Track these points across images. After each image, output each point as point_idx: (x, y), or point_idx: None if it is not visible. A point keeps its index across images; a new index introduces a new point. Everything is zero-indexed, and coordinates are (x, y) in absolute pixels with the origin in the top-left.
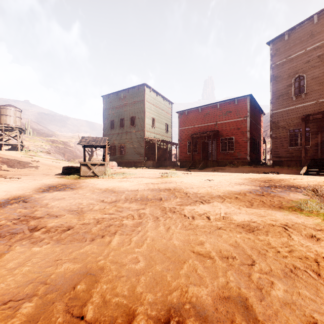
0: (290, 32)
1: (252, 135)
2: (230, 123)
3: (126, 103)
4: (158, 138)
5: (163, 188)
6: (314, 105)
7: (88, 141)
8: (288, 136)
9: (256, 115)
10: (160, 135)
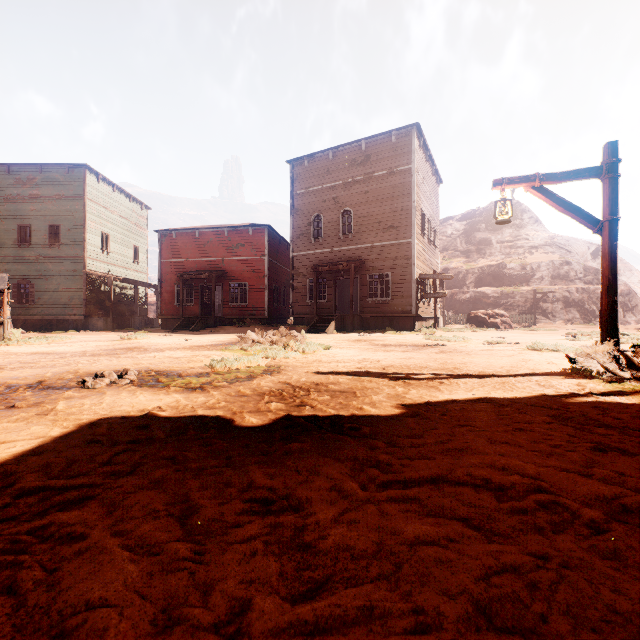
0: (310, 158)
1: (274, 281)
2: (243, 262)
3: (36, 193)
4: (116, 273)
5: (121, 347)
6: (330, 253)
7: None
8: (308, 288)
9: (282, 252)
10: (121, 268)
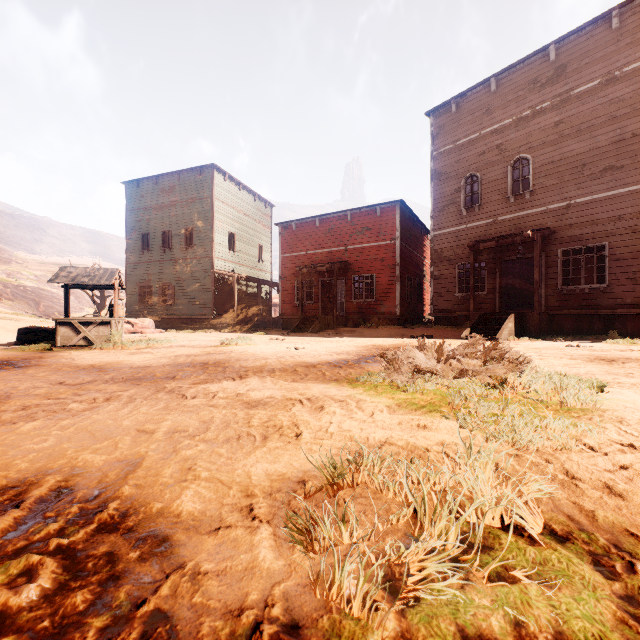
0: (460, 100)
1: (407, 272)
2: (369, 250)
3: (175, 200)
4: (242, 273)
5: (200, 361)
6: (492, 225)
7: (74, 276)
8: (457, 276)
9: (416, 236)
10: (246, 268)
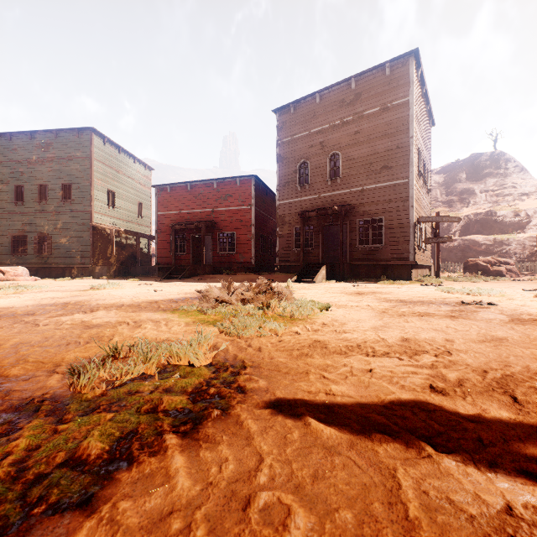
0: (296, 105)
1: (261, 231)
2: (231, 212)
3: (52, 156)
4: (121, 226)
5: (63, 302)
6: (317, 200)
7: None
8: (294, 235)
9: (269, 203)
10: (126, 222)
